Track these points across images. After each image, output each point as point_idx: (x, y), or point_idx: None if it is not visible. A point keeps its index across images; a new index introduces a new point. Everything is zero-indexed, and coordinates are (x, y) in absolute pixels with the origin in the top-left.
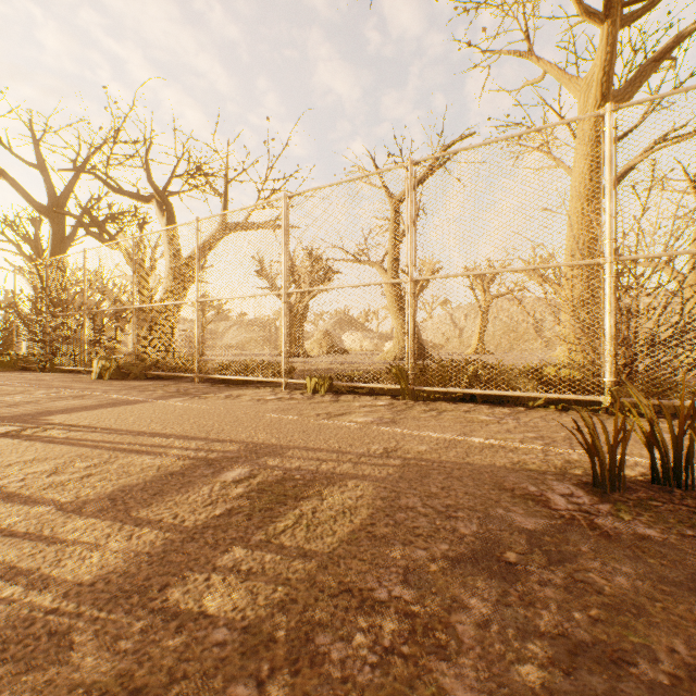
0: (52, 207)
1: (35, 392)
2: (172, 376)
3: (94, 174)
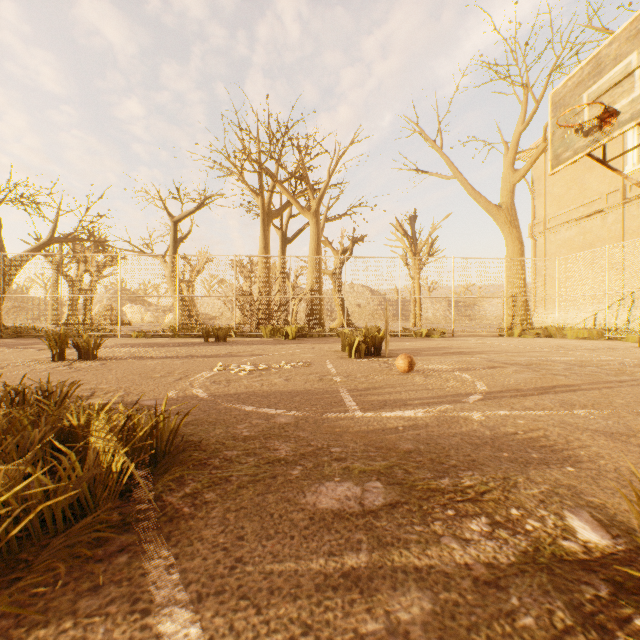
0: None
1: None
2: (33, 336)
3: None
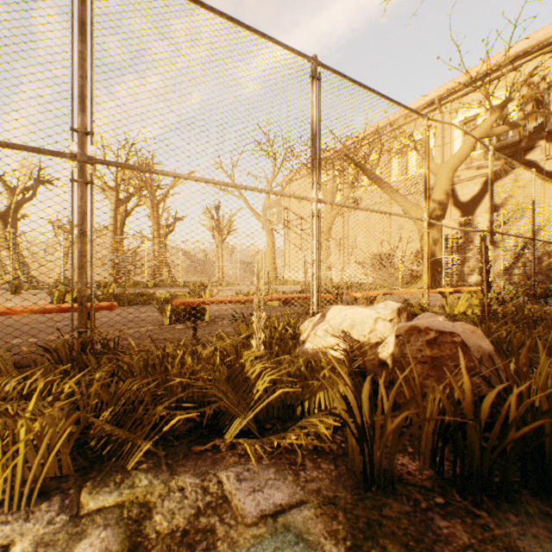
0: None
1: None
2: None
3: None
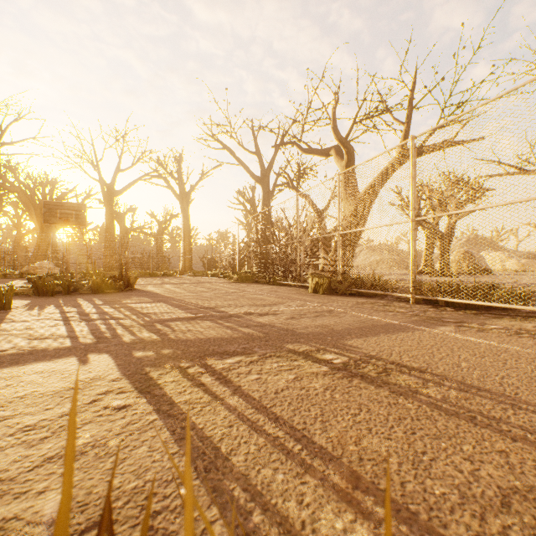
0: (263, 177)
1: (288, 303)
2: (372, 294)
3: (292, 143)
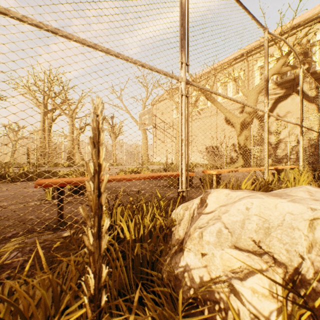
0: None
1: None
2: None
3: None
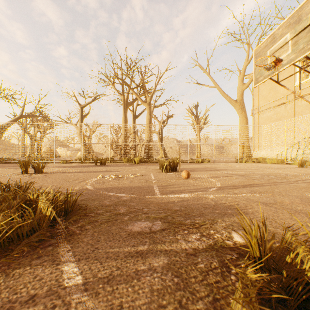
0: None
1: None
2: (12, 162)
3: None
